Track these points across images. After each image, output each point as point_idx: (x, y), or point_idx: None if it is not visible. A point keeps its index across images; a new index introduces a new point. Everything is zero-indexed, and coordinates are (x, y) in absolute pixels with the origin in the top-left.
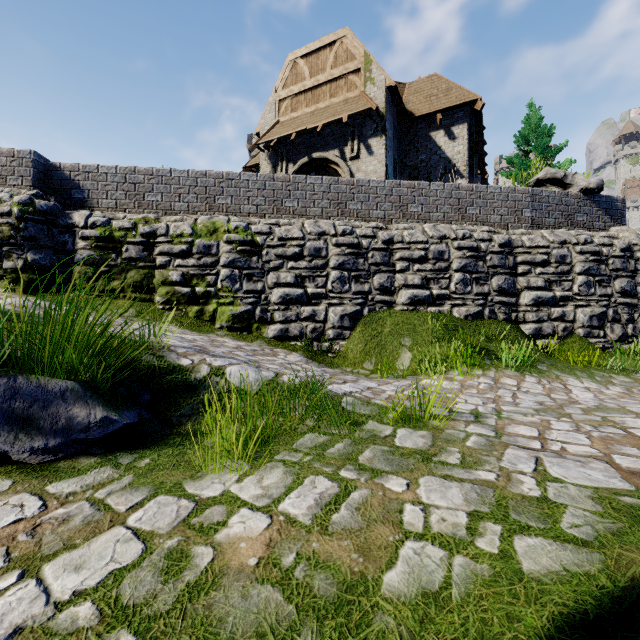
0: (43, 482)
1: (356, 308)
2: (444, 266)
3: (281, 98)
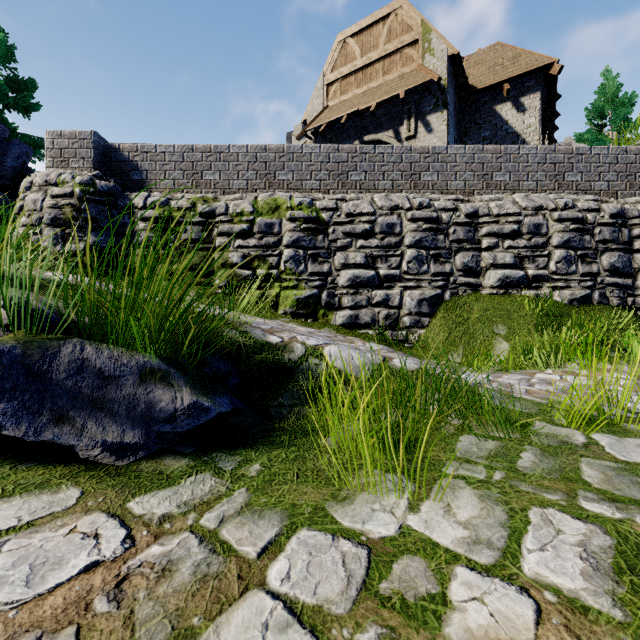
0: (122, 494)
1: (436, 292)
2: (541, 242)
3: (330, 82)
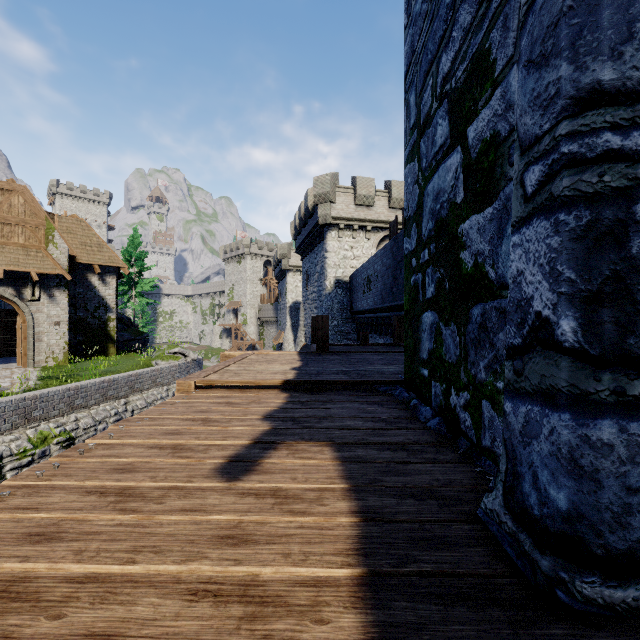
0: None
1: None
2: None
3: None
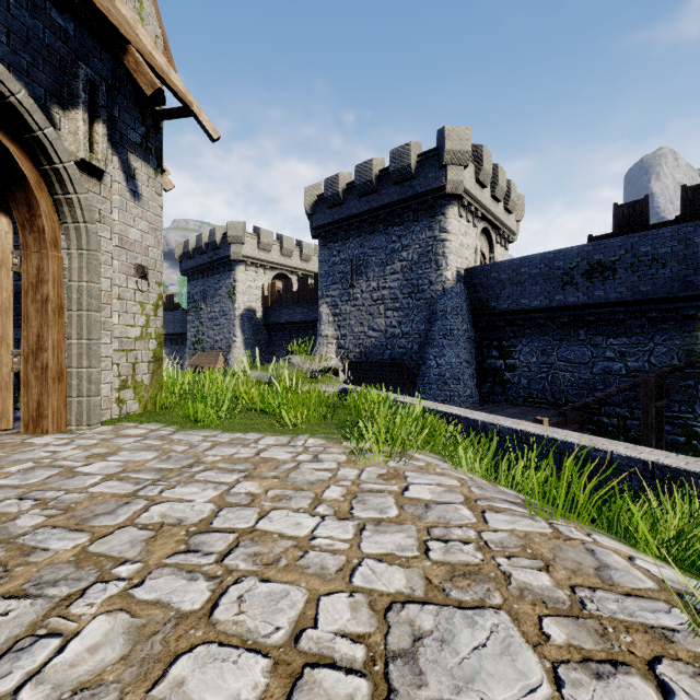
0: None
1: None
2: None
3: None
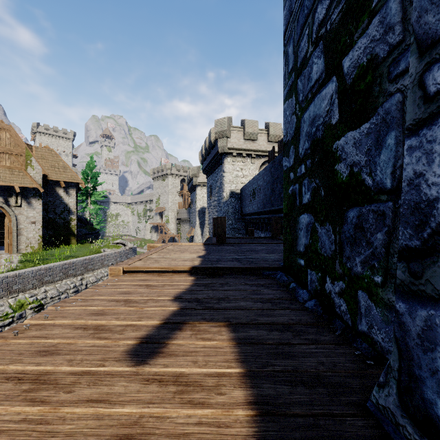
0: None
1: None
2: None
3: None
